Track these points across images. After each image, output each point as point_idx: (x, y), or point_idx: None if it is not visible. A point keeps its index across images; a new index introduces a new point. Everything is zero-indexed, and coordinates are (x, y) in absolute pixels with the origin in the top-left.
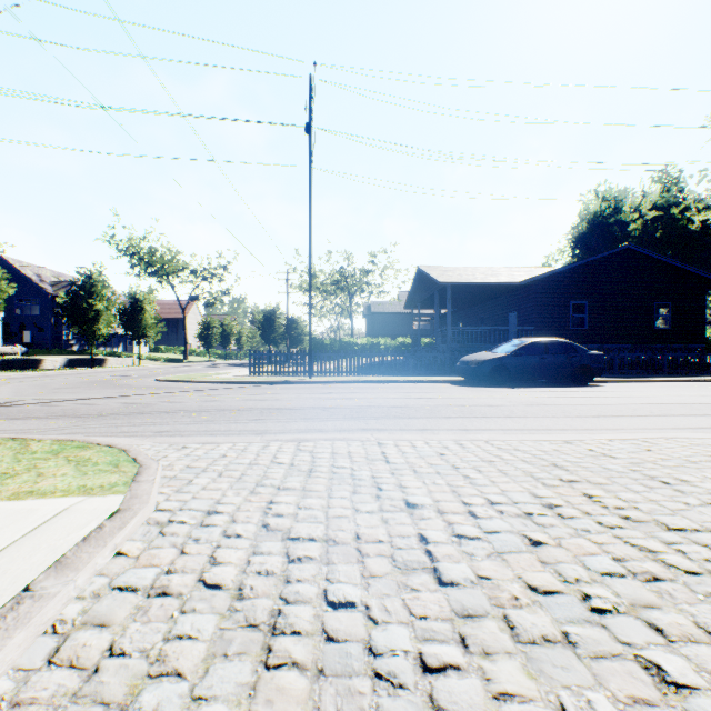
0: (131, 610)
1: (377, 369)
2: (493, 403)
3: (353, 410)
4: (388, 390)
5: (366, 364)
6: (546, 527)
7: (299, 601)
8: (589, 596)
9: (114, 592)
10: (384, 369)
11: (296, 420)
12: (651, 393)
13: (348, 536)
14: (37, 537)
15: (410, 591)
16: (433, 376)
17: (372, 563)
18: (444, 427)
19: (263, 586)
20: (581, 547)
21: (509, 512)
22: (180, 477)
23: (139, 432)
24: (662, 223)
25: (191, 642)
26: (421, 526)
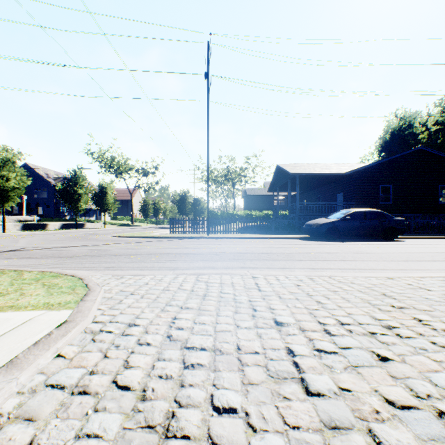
0: (55, 406)
1: (250, 230)
2: (330, 251)
3: (235, 255)
4: (258, 243)
5: (243, 227)
6: (389, 345)
7: (190, 405)
8: (443, 412)
9: (47, 389)
10: (255, 230)
11: (197, 261)
12: (441, 246)
13: (231, 347)
14: (3, 340)
15: (283, 400)
16: (287, 234)
17: (250, 372)
18: (298, 266)
19: (162, 388)
20: (423, 364)
21: (356, 331)
22: (114, 297)
23: (95, 267)
24: (442, 134)
25: (96, 442)
26: (288, 340)
